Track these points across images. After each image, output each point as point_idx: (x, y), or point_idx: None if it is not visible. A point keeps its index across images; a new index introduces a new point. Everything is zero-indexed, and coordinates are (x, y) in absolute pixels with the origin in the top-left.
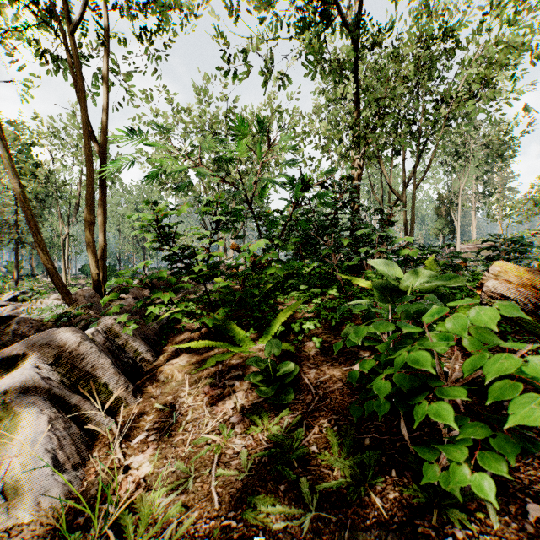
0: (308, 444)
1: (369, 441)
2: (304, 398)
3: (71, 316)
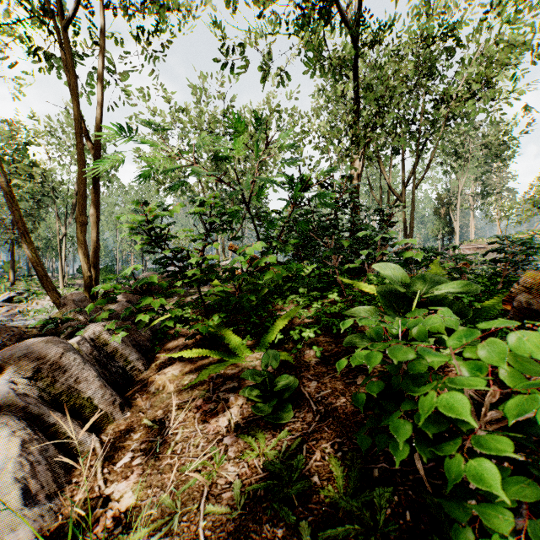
0: (309, 473)
1: (378, 473)
2: (304, 416)
3: (58, 322)
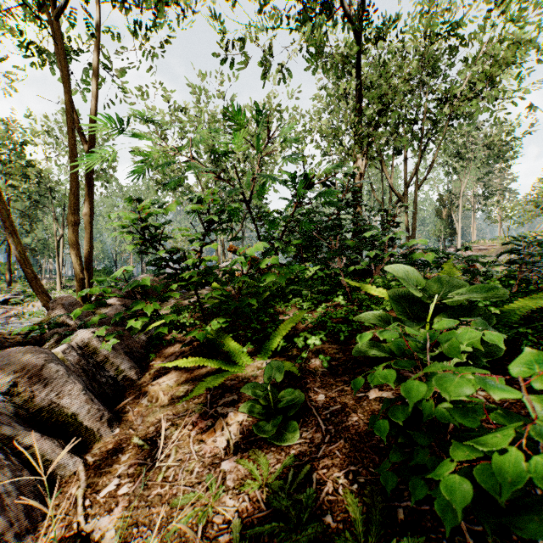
0: (320, 511)
1: (404, 514)
2: (311, 437)
3: (45, 328)
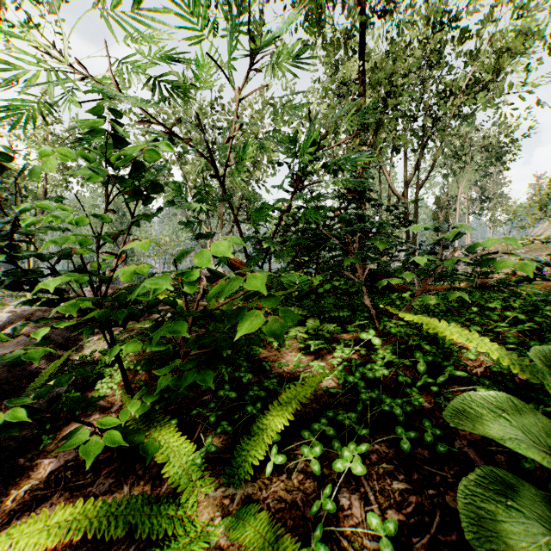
0: None
1: None
2: None
3: None
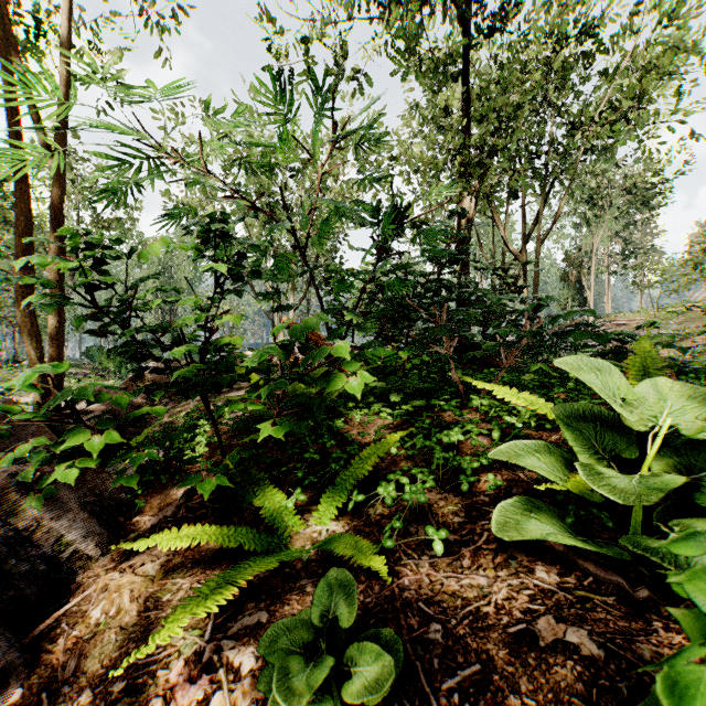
0: None
1: None
2: None
3: None
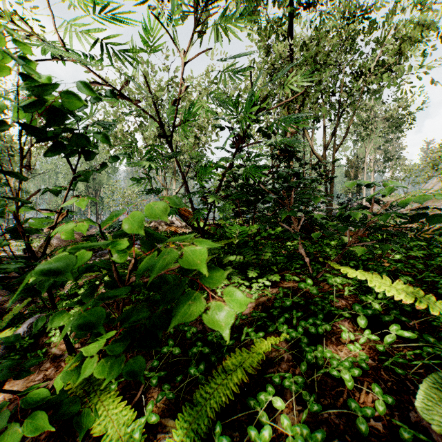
0: None
1: None
2: None
3: None
